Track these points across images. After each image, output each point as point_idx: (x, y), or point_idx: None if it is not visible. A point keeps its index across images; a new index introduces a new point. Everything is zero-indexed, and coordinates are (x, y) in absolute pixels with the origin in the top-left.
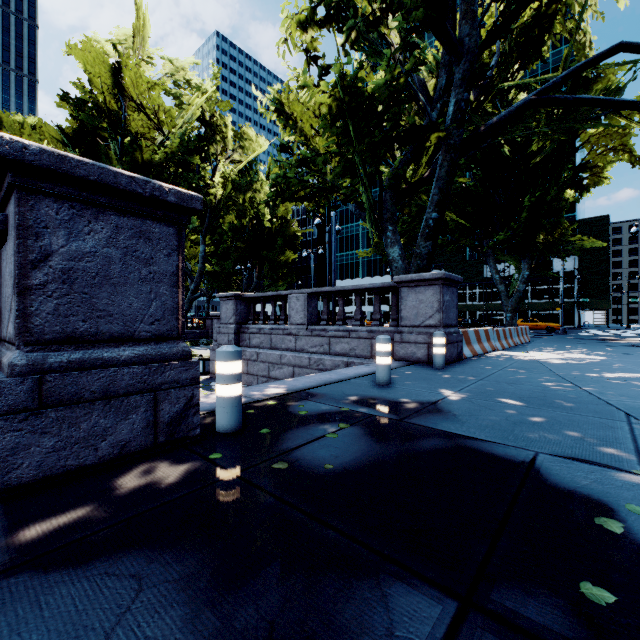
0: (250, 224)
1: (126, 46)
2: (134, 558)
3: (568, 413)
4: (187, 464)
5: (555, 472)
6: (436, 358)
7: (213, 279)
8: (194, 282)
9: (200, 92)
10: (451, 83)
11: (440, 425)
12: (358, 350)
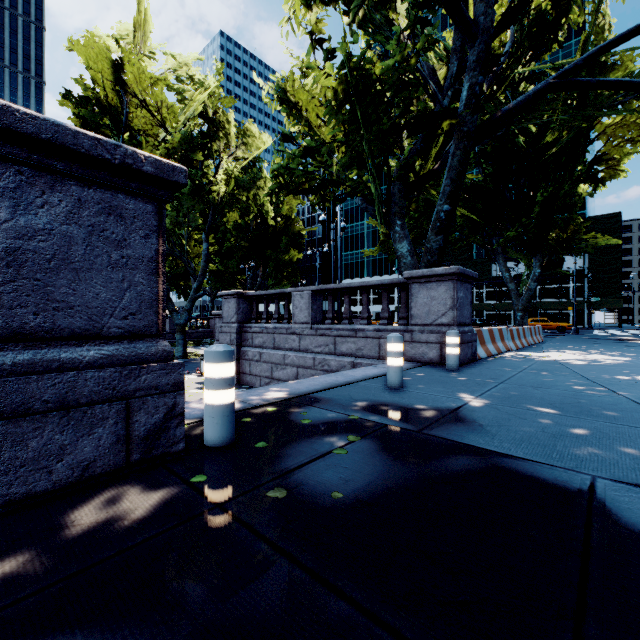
0: (254, 223)
1: (128, 42)
2: None
3: (613, 423)
4: (162, 490)
5: (626, 506)
6: (450, 359)
7: (217, 278)
8: (197, 281)
9: (203, 87)
10: (463, 70)
11: (466, 438)
12: (365, 350)
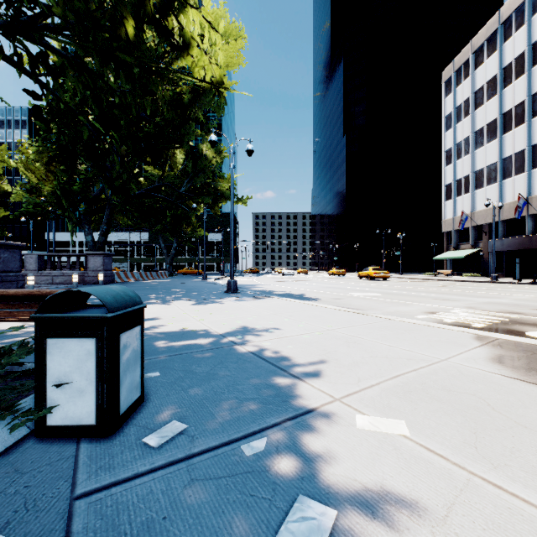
0: None
1: None
2: None
3: None
4: None
5: None
6: (100, 281)
7: None
8: None
9: None
10: None
11: None
12: (69, 281)
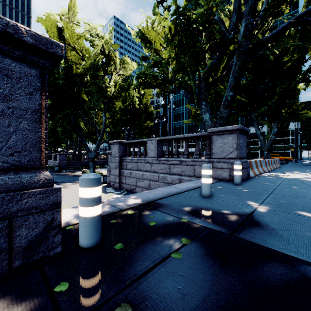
0: (129, 107)
1: (66, 17)
2: None
3: None
4: (26, 303)
5: None
6: (236, 178)
7: (111, 135)
8: (100, 136)
9: (103, 39)
10: (239, 20)
11: (269, 242)
12: (186, 172)
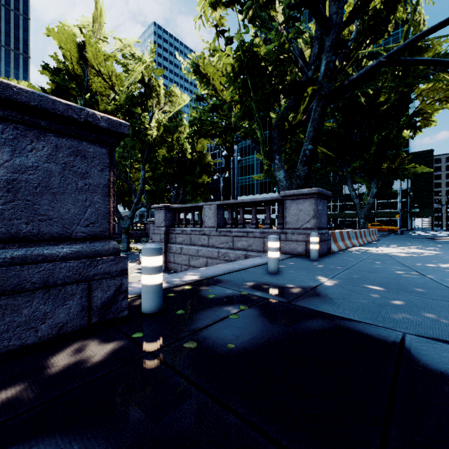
0: (177, 156)
1: (88, 30)
2: (44, 447)
3: (421, 297)
4: (113, 343)
5: (424, 352)
6: (312, 252)
7: (151, 195)
8: (137, 197)
9: (141, 62)
10: (322, 51)
11: (320, 307)
12: (254, 246)
